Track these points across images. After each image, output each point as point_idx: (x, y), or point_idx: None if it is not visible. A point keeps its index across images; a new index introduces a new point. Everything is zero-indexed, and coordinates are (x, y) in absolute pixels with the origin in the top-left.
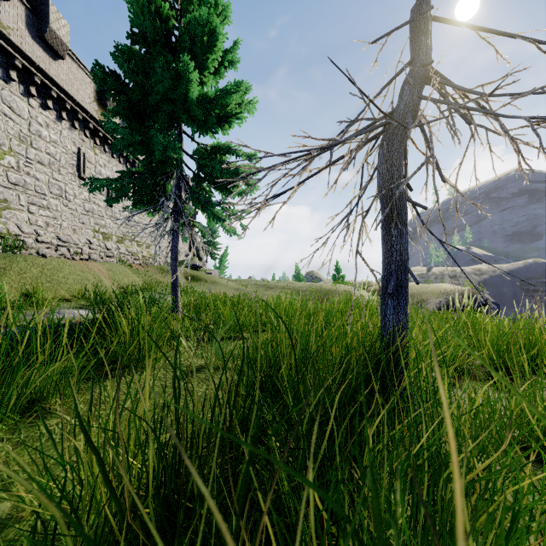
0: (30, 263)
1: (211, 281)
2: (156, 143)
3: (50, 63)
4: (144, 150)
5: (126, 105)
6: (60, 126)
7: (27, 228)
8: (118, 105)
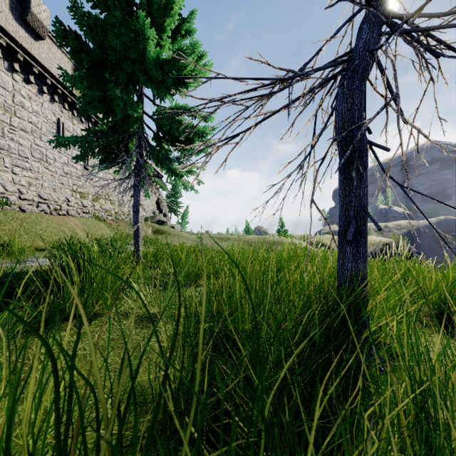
0: (10, 216)
1: (173, 234)
2: (115, 99)
3: (32, 43)
4: (105, 107)
5: (88, 65)
6: (42, 99)
7: (11, 187)
8: (80, 64)
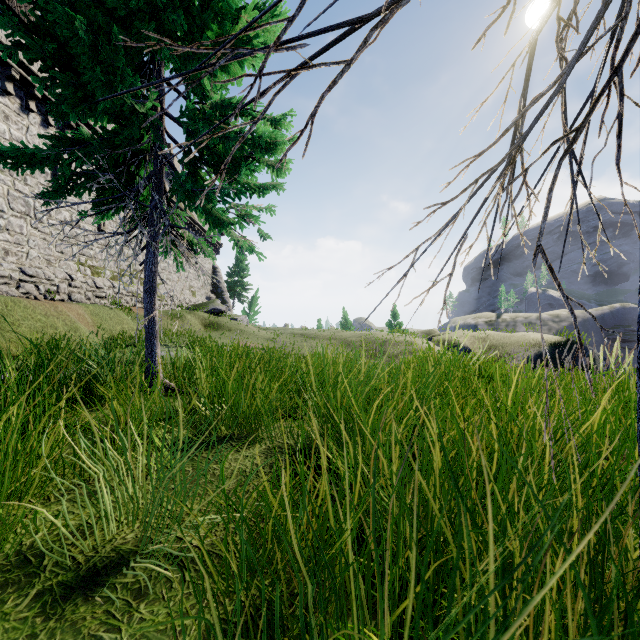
0: None
1: (235, 330)
2: (83, 56)
3: (9, 31)
4: (73, 83)
5: (41, 0)
6: (27, 120)
7: None
8: None
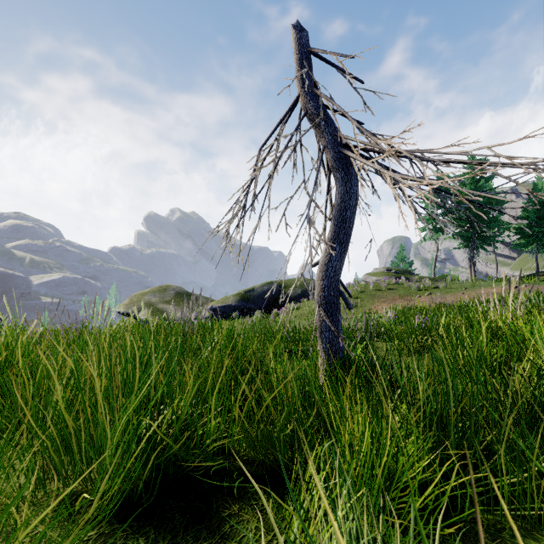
0: None
1: None
2: None
3: None
4: None
5: None
6: None
7: None
8: None
